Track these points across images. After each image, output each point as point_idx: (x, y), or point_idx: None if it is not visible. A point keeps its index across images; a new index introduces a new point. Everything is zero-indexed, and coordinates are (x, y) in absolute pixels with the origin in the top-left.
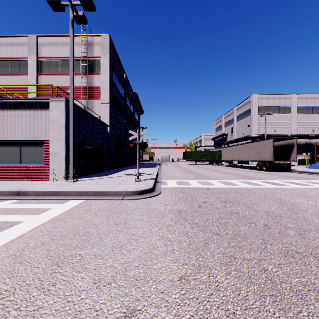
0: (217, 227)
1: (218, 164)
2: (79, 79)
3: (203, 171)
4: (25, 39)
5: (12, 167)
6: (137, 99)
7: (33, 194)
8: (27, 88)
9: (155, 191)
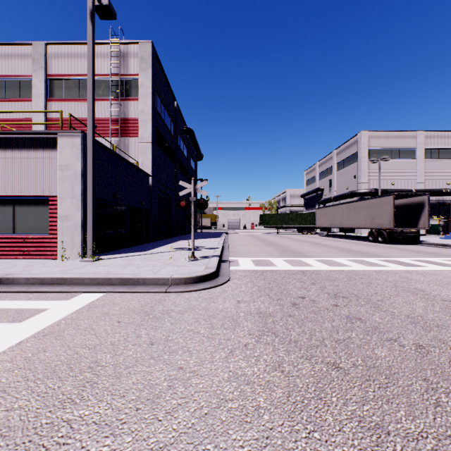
0: (333, 349)
1: (310, 233)
2: (108, 106)
3: (290, 242)
4: (28, 48)
5: (0, 237)
6: (193, 139)
7: (24, 283)
8: (31, 121)
9: (220, 276)
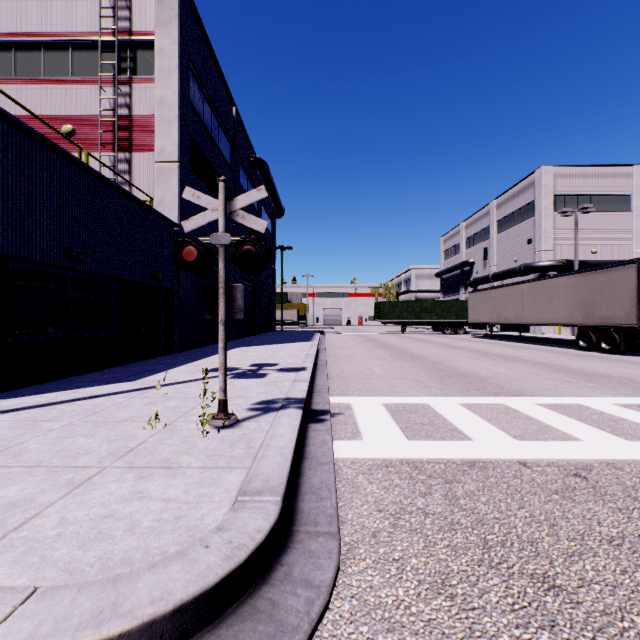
0: None
1: (457, 332)
2: (97, 94)
3: (438, 351)
4: None
5: None
6: (267, 178)
7: None
8: None
9: (297, 534)
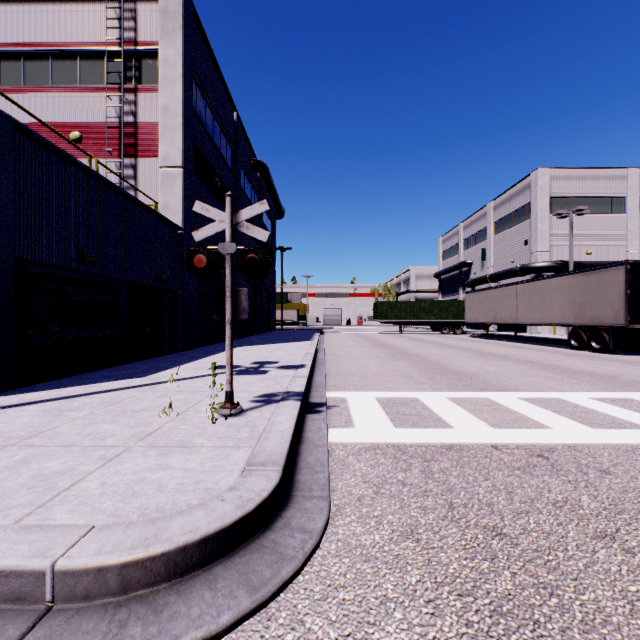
0: None
1: (454, 332)
2: (103, 102)
3: (433, 350)
4: None
5: None
6: (267, 180)
7: None
8: None
9: (295, 497)
